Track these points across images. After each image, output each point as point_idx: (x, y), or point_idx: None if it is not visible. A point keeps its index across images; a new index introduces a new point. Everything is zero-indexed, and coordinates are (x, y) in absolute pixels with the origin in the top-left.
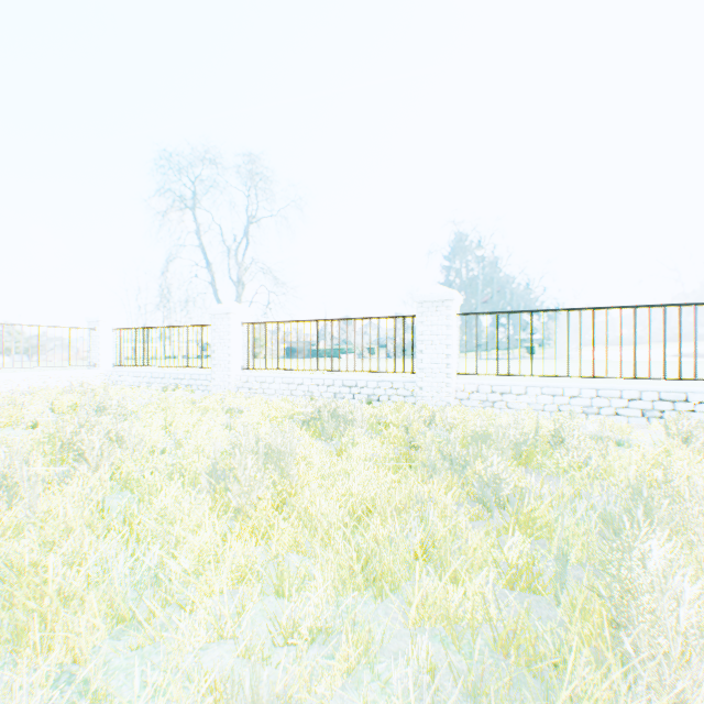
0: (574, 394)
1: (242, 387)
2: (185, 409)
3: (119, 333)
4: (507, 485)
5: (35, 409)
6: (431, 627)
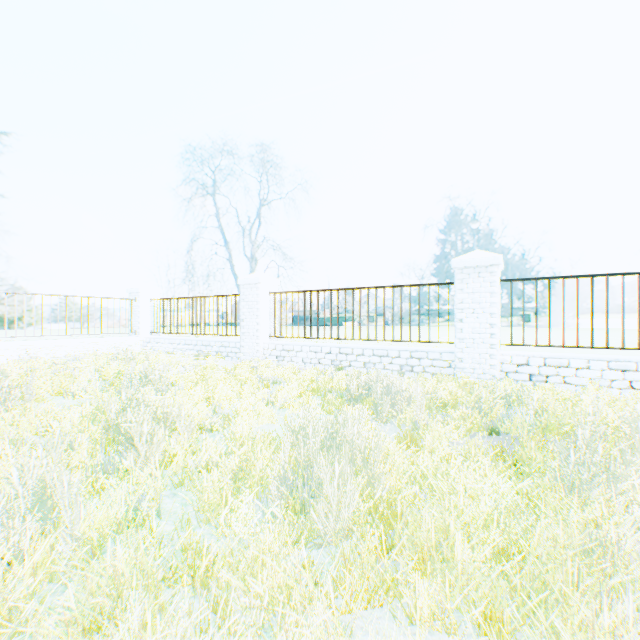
0: None
1: (270, 355)
2: (223, 379)
3: (156, 303)
4: None
5: (83, 377)
6: None
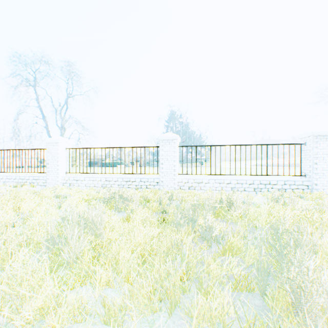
0: (228, 182)
1: (66, 183)
2: (29, 197)
3: None
4: (216, 230)
5: None
6: (201, 327)
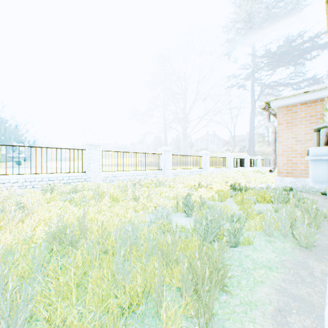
0: (16, 181)
1: None
2: None
3: None
4: None
5: None
6: None
